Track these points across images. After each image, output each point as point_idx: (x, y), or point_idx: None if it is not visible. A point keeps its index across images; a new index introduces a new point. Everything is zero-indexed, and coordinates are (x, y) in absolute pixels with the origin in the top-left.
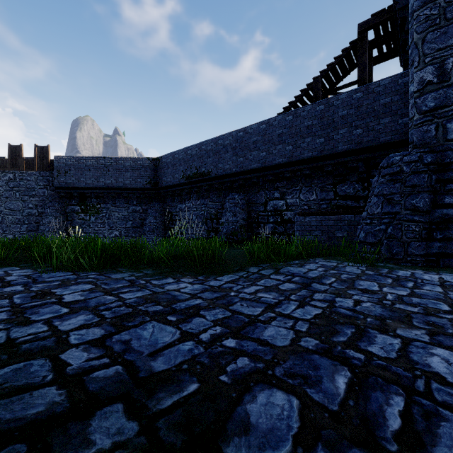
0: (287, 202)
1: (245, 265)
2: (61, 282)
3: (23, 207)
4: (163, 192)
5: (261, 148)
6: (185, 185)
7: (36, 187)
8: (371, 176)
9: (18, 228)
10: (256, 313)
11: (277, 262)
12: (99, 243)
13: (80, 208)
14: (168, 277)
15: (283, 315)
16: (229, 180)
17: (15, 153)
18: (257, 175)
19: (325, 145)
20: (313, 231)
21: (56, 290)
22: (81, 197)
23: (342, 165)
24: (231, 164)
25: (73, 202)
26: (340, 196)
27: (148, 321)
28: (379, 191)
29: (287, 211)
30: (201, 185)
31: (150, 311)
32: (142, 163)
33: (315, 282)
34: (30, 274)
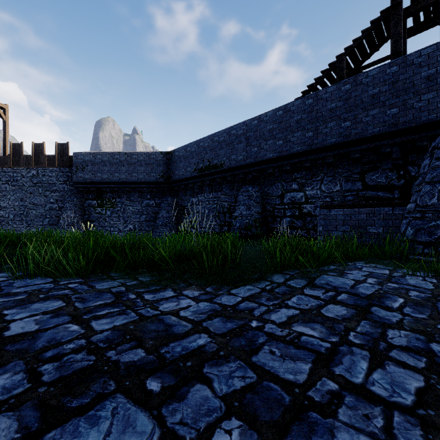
0: (306, 193)
1: (266, 270)
2: (28, 295)
3: (45, 201)
4: (175, 186)
5: (277, 137)
6: (197, 178)
7: (57, 183)
8: (409, 162)
9: (41, 222)
10: (301, 379)
11: (309, 268)
12: (91, 242)
13: (97, 202)
14: (168, 287)
15: (353, 388)
16: (243, 171)
17: (38, 150)
18: (273, 166)
19: (352, 129)
20: (340, 226)
21: (9, 311)
22: (97, 191)
23: (371, 152)
24: (244, 155)
25: (91, 196)
26: (369, 186)
27: (110, 394)
28: (434, 177)
29: (306, 204)
30: (213, 177)
31: (122, 362)
32: (155, 157)
33: (374, 304)
34: (0, 281)
